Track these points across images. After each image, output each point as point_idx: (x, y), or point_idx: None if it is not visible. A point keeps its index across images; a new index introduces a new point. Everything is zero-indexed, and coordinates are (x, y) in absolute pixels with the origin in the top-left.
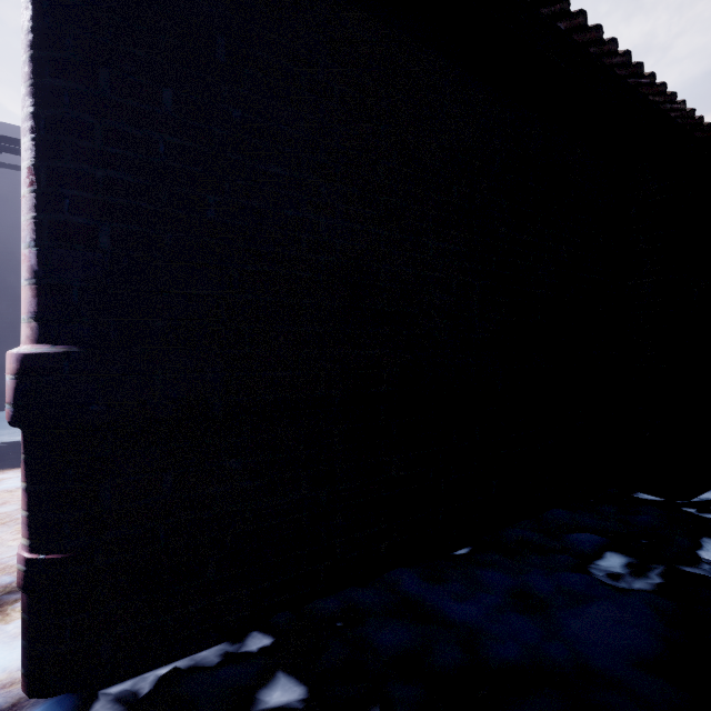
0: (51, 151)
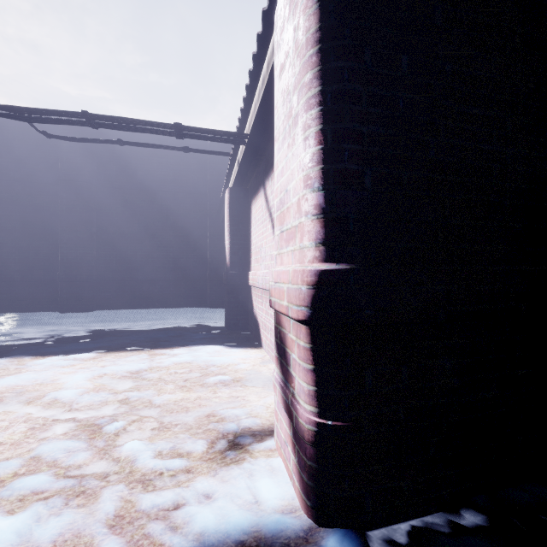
0: (335, 117)
